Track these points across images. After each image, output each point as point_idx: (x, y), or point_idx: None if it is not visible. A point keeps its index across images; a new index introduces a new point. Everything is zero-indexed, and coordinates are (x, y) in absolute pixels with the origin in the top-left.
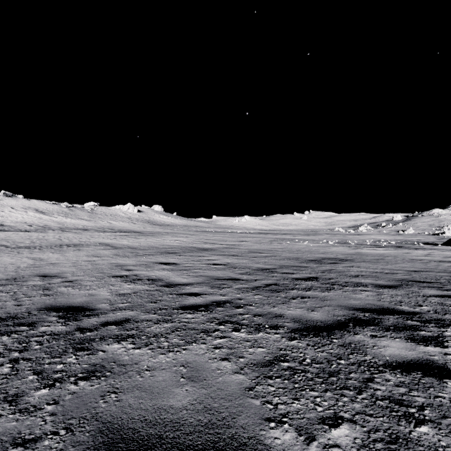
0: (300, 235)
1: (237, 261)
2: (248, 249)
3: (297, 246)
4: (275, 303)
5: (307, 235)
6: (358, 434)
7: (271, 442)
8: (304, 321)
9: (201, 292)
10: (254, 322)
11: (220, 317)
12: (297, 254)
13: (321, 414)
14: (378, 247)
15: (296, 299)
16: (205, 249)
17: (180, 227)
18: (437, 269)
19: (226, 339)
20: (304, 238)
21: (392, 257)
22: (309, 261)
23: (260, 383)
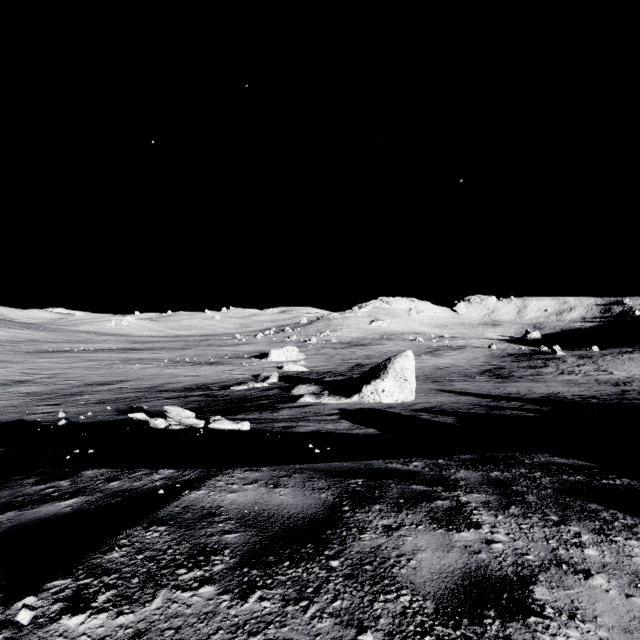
0: (166, 351)
1: (41, 389)
2: (66, 377)
3: (119, 371)
4: (31, 404)
5: (174, 350)
6: (16, 413)
7: (1, 415)
8: (33, 406)
9: (1, 405)
10: (15, 408)
11: (4, 409)
12: (103, 378)
13: (13, 413)
14: (192, 365)
15: (42, 402)
16: (20, 382)
17: (0, 345)
18: (162, 382)
19: (2, 411)
20: (157, 357)
21: (169, 375)
22: (97, 384)
23: (5, 413)
